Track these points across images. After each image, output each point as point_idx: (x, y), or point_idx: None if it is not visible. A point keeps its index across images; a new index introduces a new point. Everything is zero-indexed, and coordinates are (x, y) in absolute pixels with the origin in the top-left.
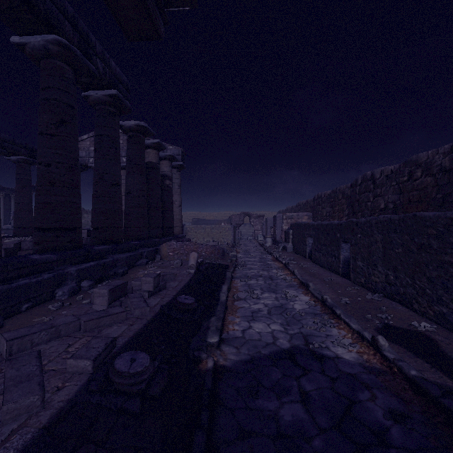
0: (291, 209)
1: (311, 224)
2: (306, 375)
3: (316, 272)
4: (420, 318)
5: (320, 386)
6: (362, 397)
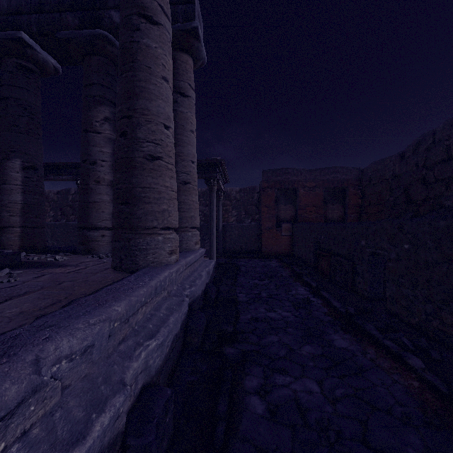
0: None
1: None
2: None
3: None
4: None
5: None
6: None
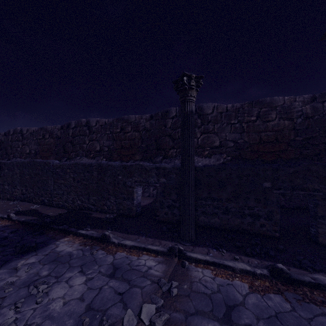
0: None
1: None
2: None
3: None
4: (35, 205)
5: None
6: None
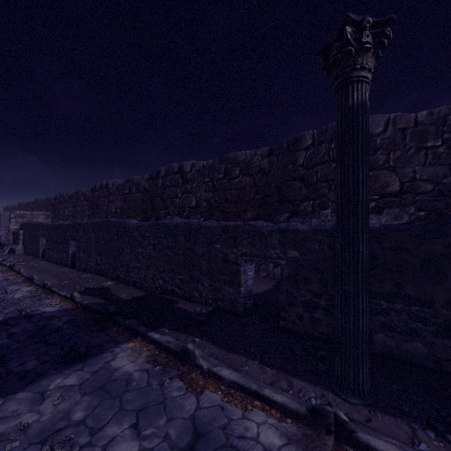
0: (27, 205)
1: (44, 224)
2: (16, 326)
3: (47, 268)
4: (109, 280)
5: (25, 327)
6: (54, 322)
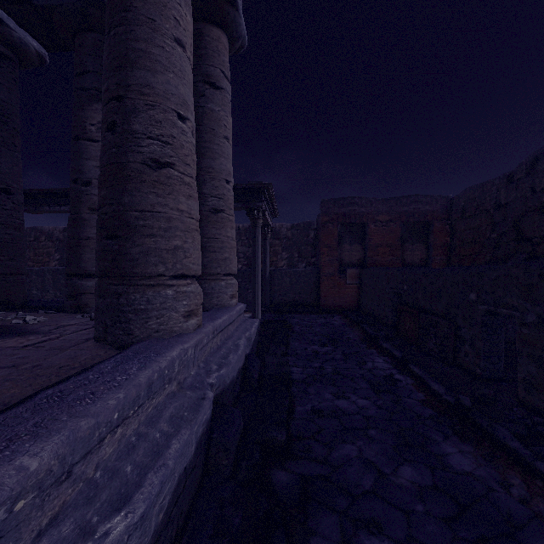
0: None
1: None
2: None
3: None
4: None
5: None
6: None
